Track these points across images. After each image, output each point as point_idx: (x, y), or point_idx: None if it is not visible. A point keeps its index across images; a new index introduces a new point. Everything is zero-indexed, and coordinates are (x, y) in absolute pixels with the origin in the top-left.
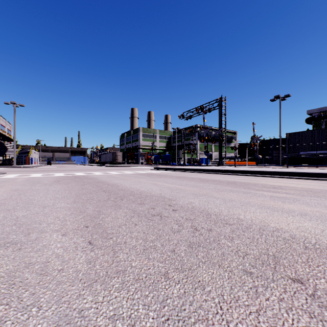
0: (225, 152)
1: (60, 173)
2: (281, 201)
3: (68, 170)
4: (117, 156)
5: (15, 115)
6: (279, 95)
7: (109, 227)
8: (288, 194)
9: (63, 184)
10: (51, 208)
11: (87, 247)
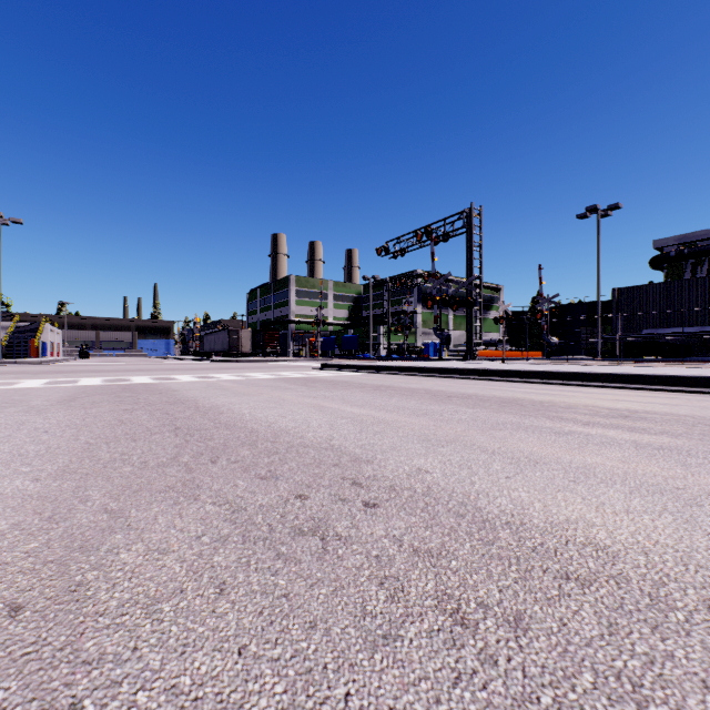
0: (480, 330)
1: (94, 378)
2: (678, 463)
3: (119, 372)
4: (239, 338)
5: None
6: (596, 206)
7: (106, 609)
8: (677, 437)
9: (77, 409)
10: None
11: None
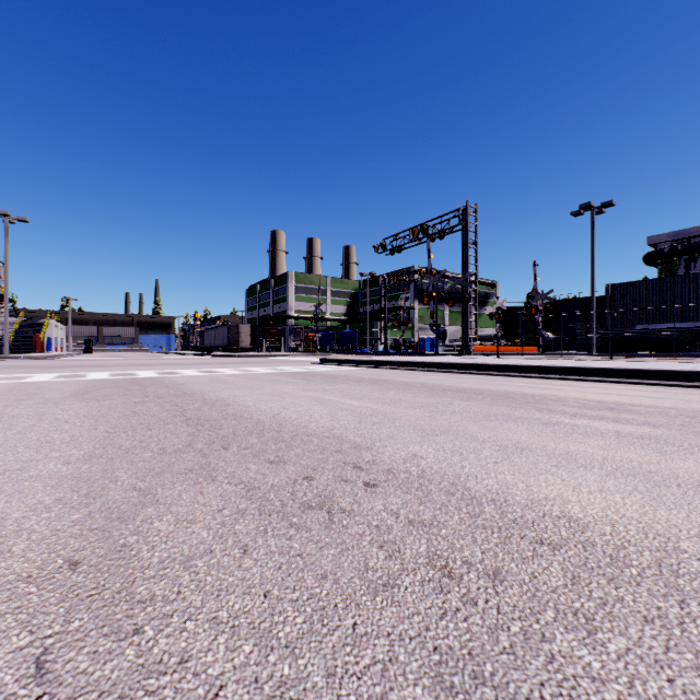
0: (476, 325)
1: (101, 372)
2: (654, 450)
3: (123, 366)
4: (239, 333)
5: (7, 241)
6: (590, 203)
7: (150, 564)
8: (657, 427)
9: (91, 401)
10: (7, 482)
11: (12, 696)
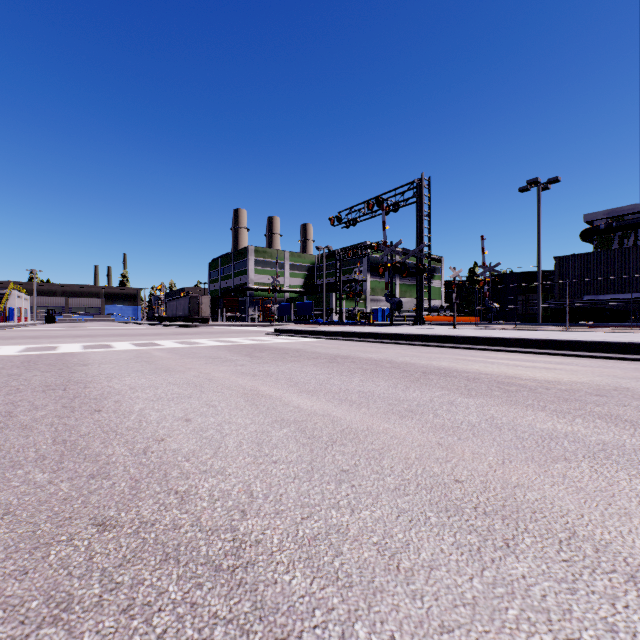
0: (429, 296)
1: (18, 346)
2: None
3: (60, 338)
4: (199, 304)
5: None
6: (537, 179)
7: None
8: None
9: None
10: None
11: None
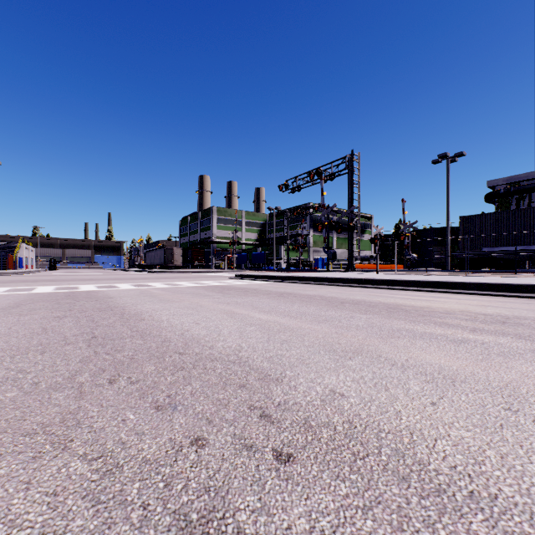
0: (359, 248)
1: (49, 286)
2: None
3: (73, 281)
4: (173, 254)
5: None
6: (446, 153)
7: None
8: None
9: (12, 316)
10: None
11: None
